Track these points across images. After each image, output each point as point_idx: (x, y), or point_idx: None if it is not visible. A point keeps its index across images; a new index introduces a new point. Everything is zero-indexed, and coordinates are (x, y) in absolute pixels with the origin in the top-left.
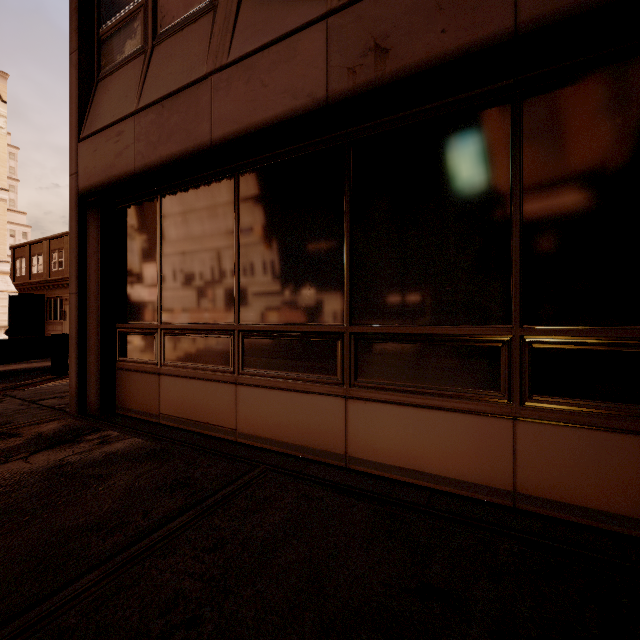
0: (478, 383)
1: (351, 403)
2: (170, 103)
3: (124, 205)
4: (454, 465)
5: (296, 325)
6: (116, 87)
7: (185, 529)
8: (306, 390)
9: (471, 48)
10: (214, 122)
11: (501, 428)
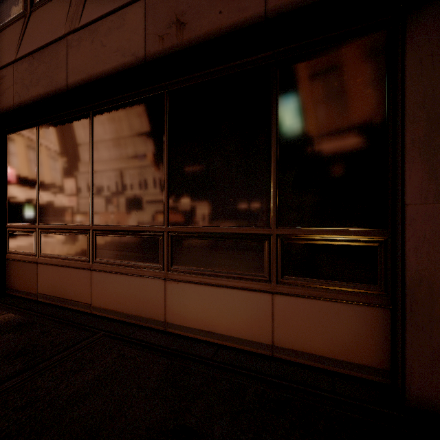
0: (250, 268)
1: (168, 283)
2: (38, 55)
3: (12, 133)
4: (235, 327)
5: (132, 226)
6: (3, 41)
7: (8, 391)
8: (139, 274)
9: (238, 26)
10: (69, 71)
11: (264, 300)
